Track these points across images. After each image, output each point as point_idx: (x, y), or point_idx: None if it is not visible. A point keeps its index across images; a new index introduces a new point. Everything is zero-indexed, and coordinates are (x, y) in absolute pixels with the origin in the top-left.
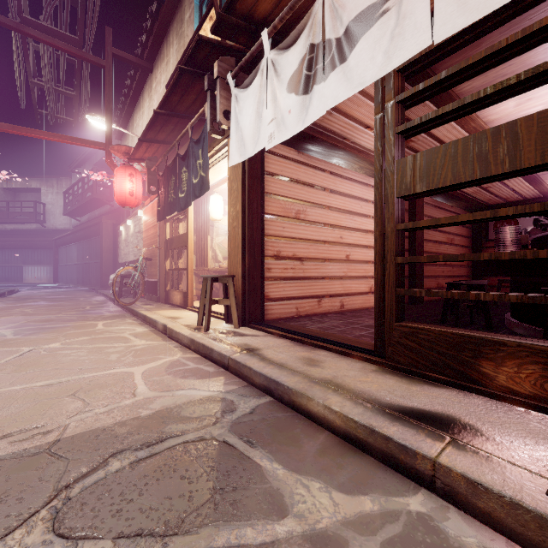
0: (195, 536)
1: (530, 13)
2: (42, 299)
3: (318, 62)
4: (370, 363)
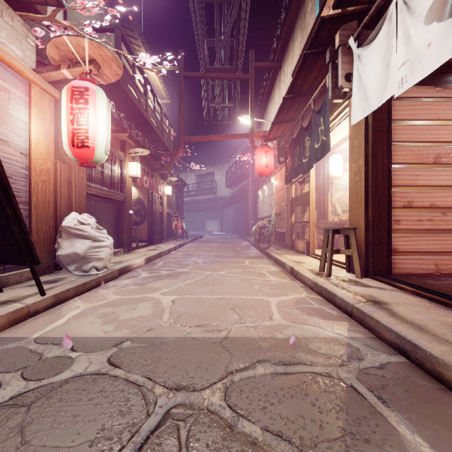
0: None
1: None
2: (215, 242)
3: None
4: None
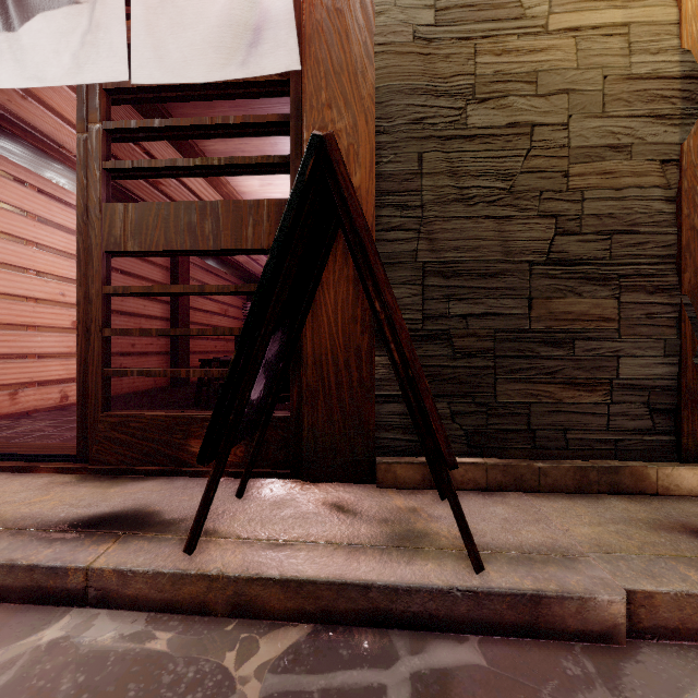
0: None
1: (254, 105)
2: None
3: None
4: (66, 474)
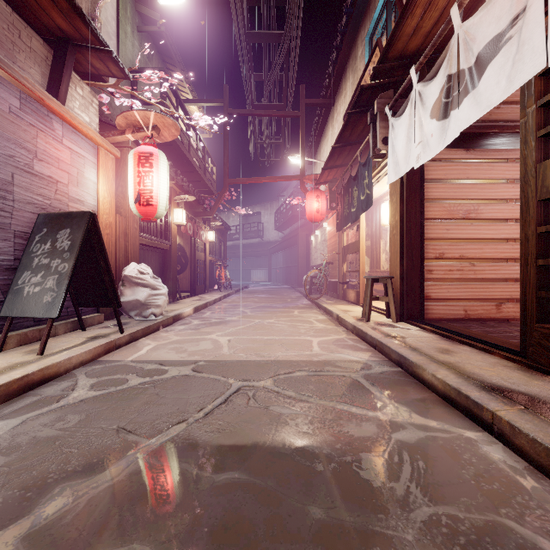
0: (328, 402)
1: None
2: (262, 293)
3: (453, 91)
4: (509, 361)
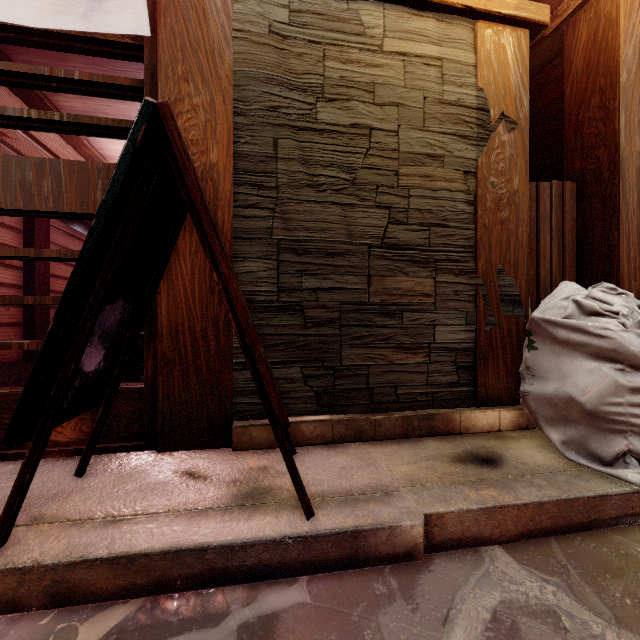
0: None
1: (114, 66)
2: None
3: None
4: None
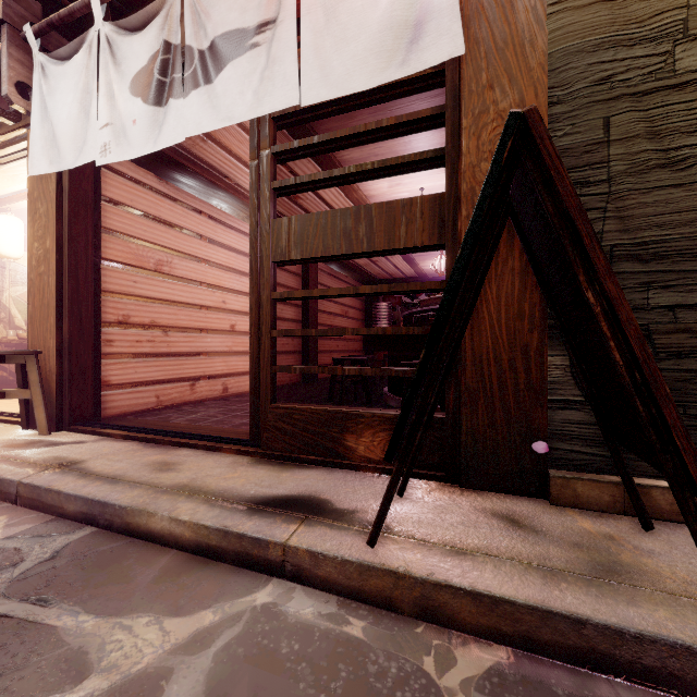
0: None
1: (393, 106)
2: None
3: (175, 70)
4: (243, 455)
